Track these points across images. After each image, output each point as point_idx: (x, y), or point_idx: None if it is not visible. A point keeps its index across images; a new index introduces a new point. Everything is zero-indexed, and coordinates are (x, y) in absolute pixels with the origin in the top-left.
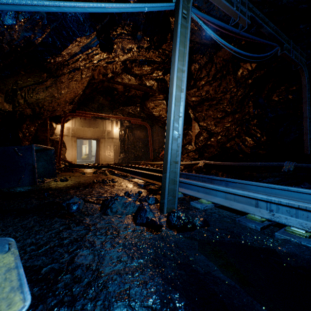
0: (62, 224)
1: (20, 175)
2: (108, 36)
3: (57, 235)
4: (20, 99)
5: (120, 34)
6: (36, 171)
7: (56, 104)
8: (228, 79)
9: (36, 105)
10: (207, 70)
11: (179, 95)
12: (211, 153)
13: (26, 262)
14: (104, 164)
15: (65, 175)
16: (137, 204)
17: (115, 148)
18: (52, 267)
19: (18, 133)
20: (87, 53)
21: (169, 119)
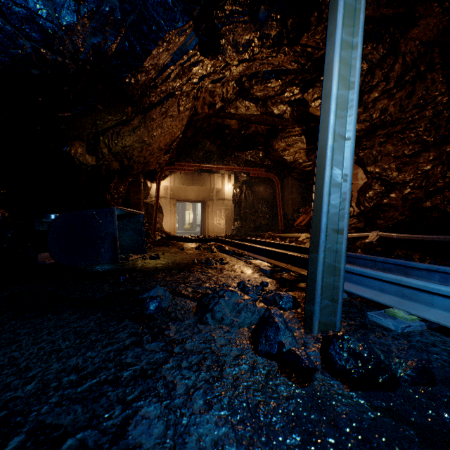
0: (132, 334)
1: (99, 248)
2: (211, 24)
3: (117, 356)
4: (104, 148)
5: (230, 14)
6: (117, 244)
7: (148, 153)
8: (430, 80)
9: (124, 156)
10: (385, 70)
11: (345, 97)
12: (391, 219)
13: (49, 412)
14: (212, 236)
15: (158, 250)
16: (259, 308)
17: (227, 214)
18: (84, 438)
19: (105, 194)
20: (181, 63)
21: (324, 146)
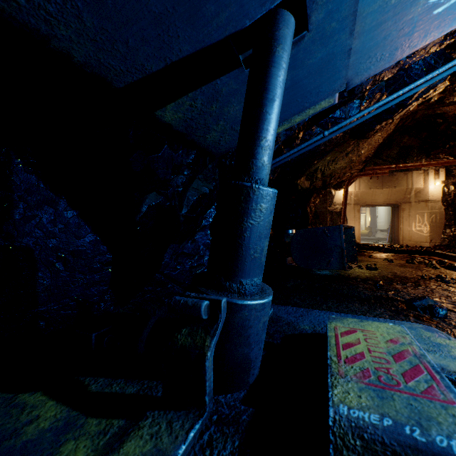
0: None
1: (328, 257)
2: None
3: None
4: (318, 174)
5: None
6: (344, 255)
7: (348, 168)
8: None
9: (328, 176)
10: None
11: None
12: None
13: None
14: (408, 245)
15: (362, 260)
16: None
17: (433, 218)
18: None
19: (306, 208)
20: (424, 97)
21: None
